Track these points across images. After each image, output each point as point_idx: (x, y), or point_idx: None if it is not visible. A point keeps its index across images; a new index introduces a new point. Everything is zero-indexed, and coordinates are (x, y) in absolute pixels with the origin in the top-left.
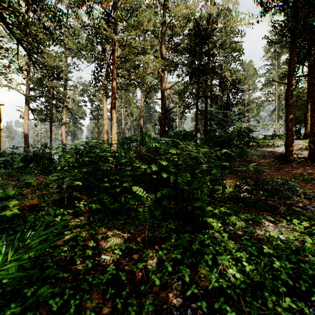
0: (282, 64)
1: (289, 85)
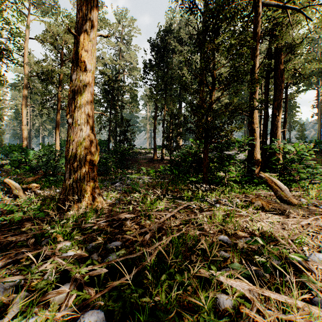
0: None
1: (154, 124)
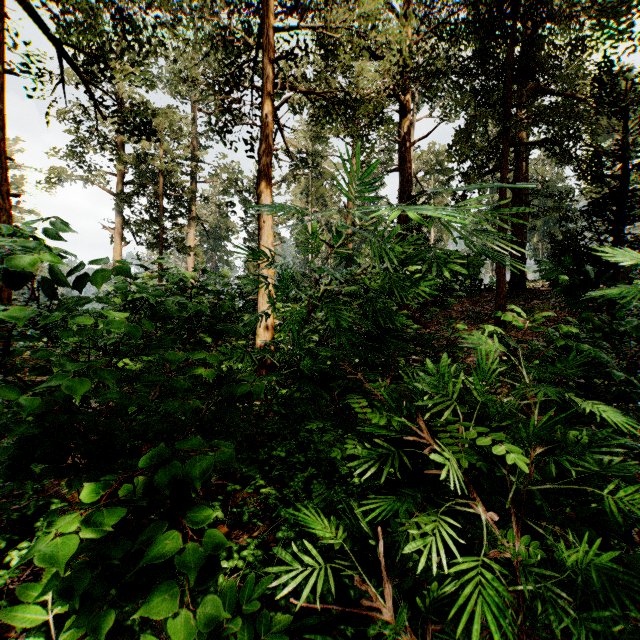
0: None
1: None
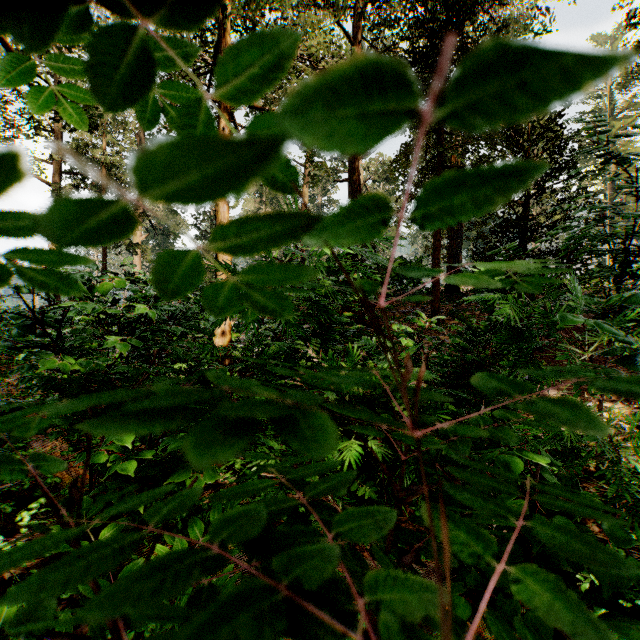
0: (622, 109)
1: None
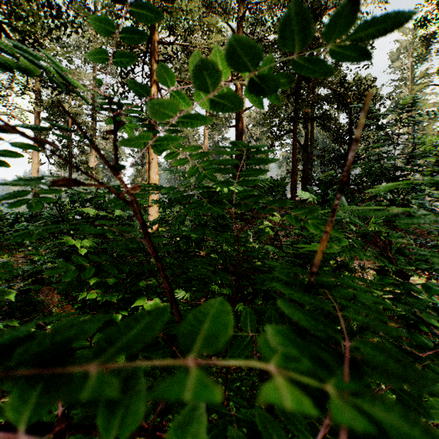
0: (419, 78)
1: None
